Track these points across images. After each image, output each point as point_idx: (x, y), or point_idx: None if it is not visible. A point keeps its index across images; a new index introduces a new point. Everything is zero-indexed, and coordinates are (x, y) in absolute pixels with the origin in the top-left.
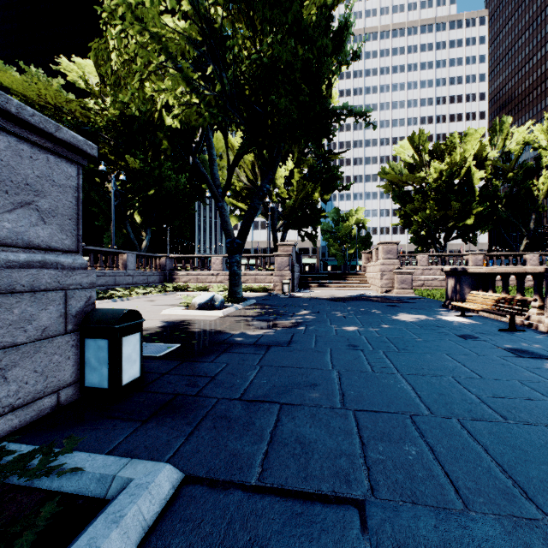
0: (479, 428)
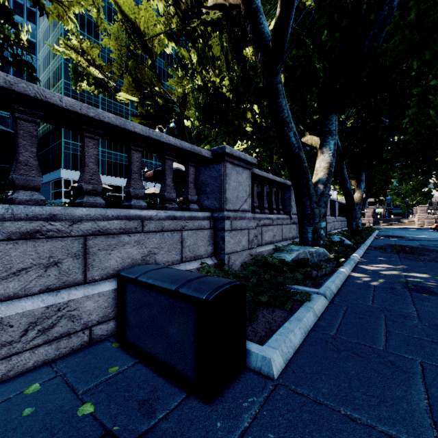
0: (403, 231)
